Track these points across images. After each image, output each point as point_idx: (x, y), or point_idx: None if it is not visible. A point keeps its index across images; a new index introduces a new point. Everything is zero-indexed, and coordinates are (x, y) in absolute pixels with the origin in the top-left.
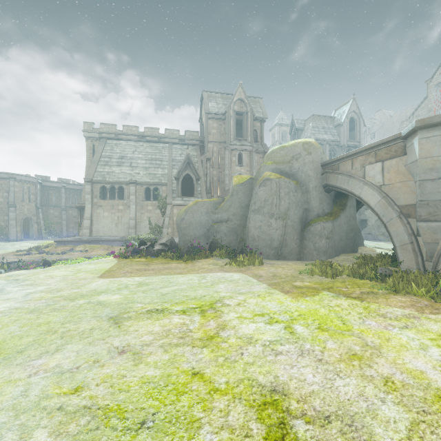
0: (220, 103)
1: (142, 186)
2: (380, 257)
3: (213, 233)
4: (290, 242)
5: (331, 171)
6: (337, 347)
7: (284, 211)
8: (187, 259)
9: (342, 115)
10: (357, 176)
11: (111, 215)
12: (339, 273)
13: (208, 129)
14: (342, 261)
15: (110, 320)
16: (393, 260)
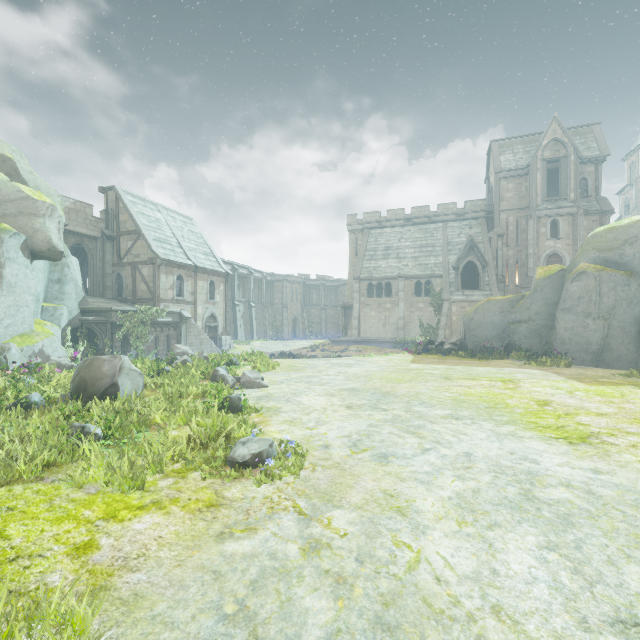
0: (519, 152)
1: (411, 280)
2: None
3: (509, 334)
4: (616, 346)
5: None
6: (601, 399)
7: (607, 310)
8: (481, 358)
9: None
10: None
11: (378, 314)
12: None
13: (499, 193)
14: None
15: (443, 378)
16: None
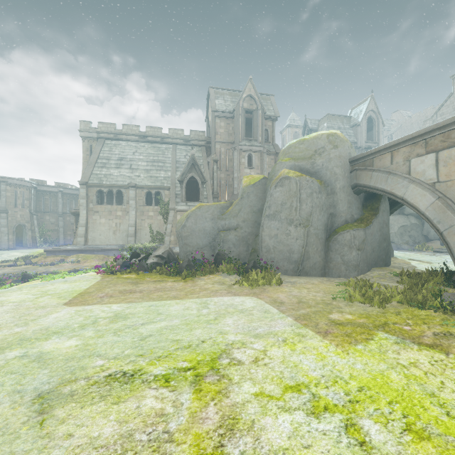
0: (228, 101)
1: (142, 190)
2: (428, 274)
3: (219, 242)
4: (313, 254)
5: (363, 168)
6: None
7: (306, 217)
8: (187, 276)
9: (359, 114)
10: (399, 172)
11: (108, 221)
12: (387, 299)
13: (215, 128)
14: (379, 278)
15: (34, 403)
16: (448, 279)
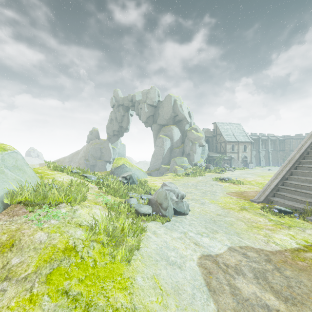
0: None
1: None
2: None
3: None
4: None
5: None
6: None
7: None
8: None
9: None
10: None
11: None
12: None
13: None
14: None
15: None
16: None
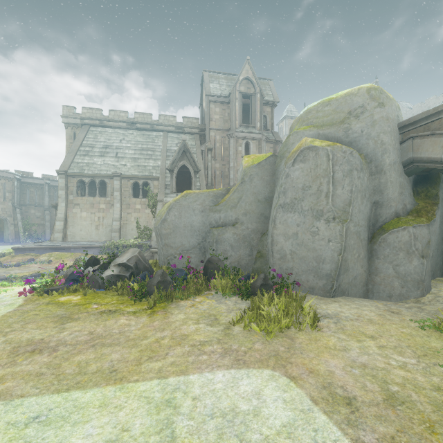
0: (224, 85)
1: (128, 180)
2: None
3: (211, 243)
4: (353, 263)
5: (427, 134)
6: None
7: (343, 207)
8: (157, 301)
9: None
10: None
11: (90, 215)
12: None
13: (209, 114)
14: None
15: None
16: None
